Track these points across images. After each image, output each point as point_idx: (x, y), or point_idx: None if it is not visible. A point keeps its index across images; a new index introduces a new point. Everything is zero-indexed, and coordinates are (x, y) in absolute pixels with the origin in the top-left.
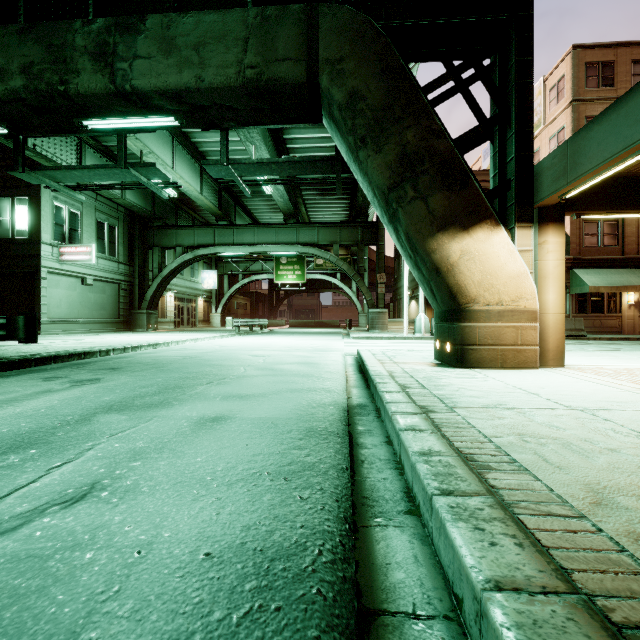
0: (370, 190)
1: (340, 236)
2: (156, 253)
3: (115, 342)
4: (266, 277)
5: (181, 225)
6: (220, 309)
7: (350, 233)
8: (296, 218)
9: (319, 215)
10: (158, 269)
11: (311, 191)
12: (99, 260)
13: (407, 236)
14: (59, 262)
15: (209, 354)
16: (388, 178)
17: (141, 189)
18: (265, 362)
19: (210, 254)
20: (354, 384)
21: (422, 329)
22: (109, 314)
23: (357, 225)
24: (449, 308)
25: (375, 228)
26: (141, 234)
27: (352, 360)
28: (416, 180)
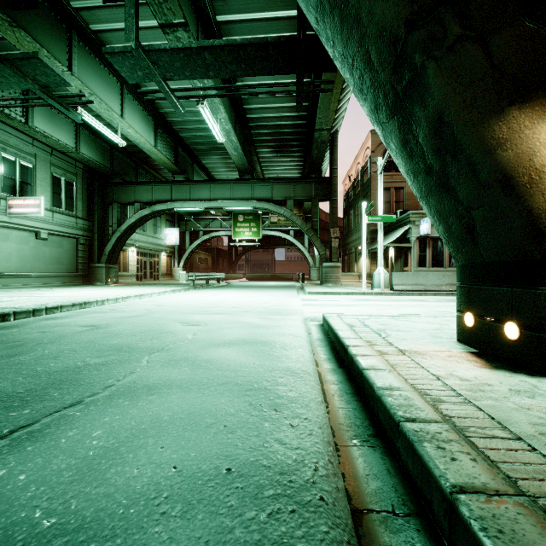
0: (358, 61)
1: (294, 192)
2: (115, 209)
3: (38, 300)
4: (224, 234)
5: (139, 181)
6: (182, 263)
7: (304, 189)
8: (251, 174)
9: (273, 174)
10: (117, 224)
11: (266, 148)
12: (55, 214)
13: (436, 124)
14: (7, 215)
15: (130, 320)
16: (408, 1)
17: (98, 145)
18: (193, 340)
19: (167, 210)
20: (344, 415)
21: (381, 284)
22: (66, 268)
23: (311, 181)
24: (515, 258)
25: (328, 184)
26: (100, 190)
27: (317, 331)
28: (465, 3)
